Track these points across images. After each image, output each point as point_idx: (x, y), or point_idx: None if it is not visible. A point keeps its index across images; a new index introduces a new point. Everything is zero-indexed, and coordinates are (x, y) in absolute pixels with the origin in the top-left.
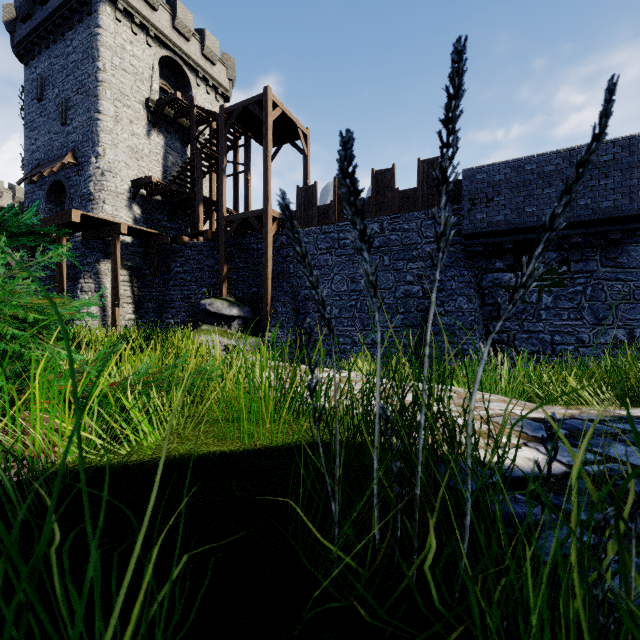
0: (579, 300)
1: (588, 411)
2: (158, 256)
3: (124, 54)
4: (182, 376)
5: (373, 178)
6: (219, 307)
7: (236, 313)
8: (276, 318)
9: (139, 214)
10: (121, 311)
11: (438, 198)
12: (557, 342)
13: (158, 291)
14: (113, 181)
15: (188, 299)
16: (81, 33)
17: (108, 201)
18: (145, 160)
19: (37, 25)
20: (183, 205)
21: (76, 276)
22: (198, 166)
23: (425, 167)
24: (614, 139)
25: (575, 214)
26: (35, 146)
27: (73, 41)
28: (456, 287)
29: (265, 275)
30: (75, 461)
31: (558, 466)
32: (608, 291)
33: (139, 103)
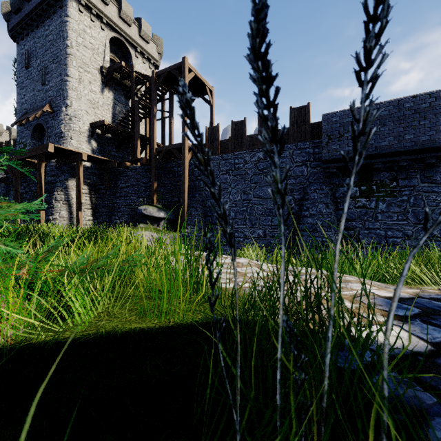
0: (405, 206)
1: (427, 290)
2: (109, 176)
3: (85, 35)
4: (113, 265)
5: (259, 121)
6: (151, 211)
7: (163, 215)
8: (191, 219)
9: (95, 147)
10: (83, 214)
11: (305, 134)
12: (389, 236)
13: (109, 200)
14: (77, 124)
15: (129, 206)
16: (55, 21)
17: (74, 137)
18: (100, 109)
19: (25, 15)
20: (126, 140)
21: (52, 190)
22: (136, 113)
23: (295, 113)
24: (430, 92)
25: (402, 145)
26: (24, 100)
27: (50, 26)
28: (317, 197)
29: (183, 189)
30: (17, 338)
31: (423, 344)
32: (426, 200)
33: (96, 69)
